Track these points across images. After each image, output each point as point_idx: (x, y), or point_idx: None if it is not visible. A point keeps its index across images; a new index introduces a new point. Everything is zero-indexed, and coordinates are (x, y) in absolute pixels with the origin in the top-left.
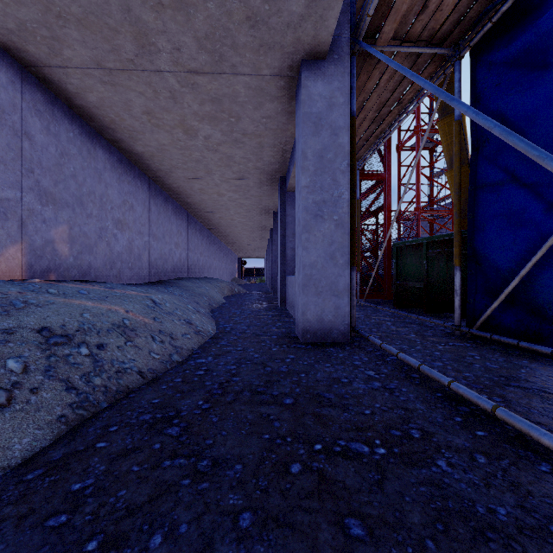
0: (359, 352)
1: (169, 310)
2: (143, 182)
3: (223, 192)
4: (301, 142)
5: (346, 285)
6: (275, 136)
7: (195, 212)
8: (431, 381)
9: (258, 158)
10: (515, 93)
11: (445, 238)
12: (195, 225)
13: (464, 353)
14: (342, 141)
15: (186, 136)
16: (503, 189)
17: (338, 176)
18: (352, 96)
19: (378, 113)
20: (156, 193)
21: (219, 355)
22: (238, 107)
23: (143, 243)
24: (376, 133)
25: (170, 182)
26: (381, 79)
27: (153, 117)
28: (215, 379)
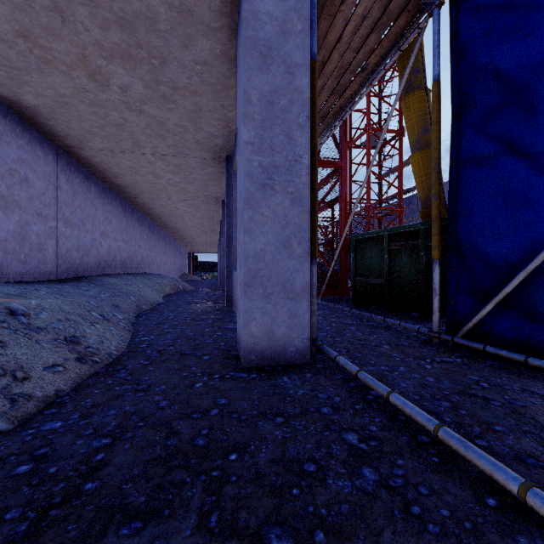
0: (326, 384)
1: (40, 324)
2: (46, 151)
3: (159, 172)
4: (243, 78)
5: (305, 284)
6: (215, 95)
7: (130, 197)
8: (456, 454)
9: (197, 127)
10: (514, 39)
11: (409, 230)
12: (132, 214)
13: (464, 377)
14: (300, 83)
15: (93, 83)
16: (497, 162)
17: (294, 132)
18: (313, 32)
19: (338, 82)
20: (70, 169)
21: (96, 407)
22: (159, 40)
23: (46, 229)
24: (334, 109)
25: (89, 155)
26: (345, 31)
27: (34, 43)
28: (40, 494)
